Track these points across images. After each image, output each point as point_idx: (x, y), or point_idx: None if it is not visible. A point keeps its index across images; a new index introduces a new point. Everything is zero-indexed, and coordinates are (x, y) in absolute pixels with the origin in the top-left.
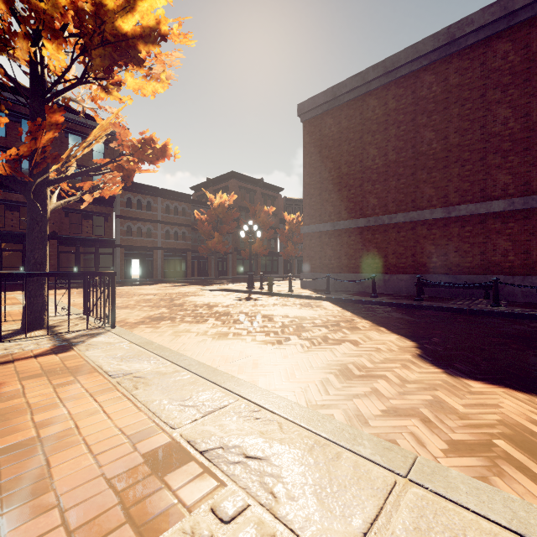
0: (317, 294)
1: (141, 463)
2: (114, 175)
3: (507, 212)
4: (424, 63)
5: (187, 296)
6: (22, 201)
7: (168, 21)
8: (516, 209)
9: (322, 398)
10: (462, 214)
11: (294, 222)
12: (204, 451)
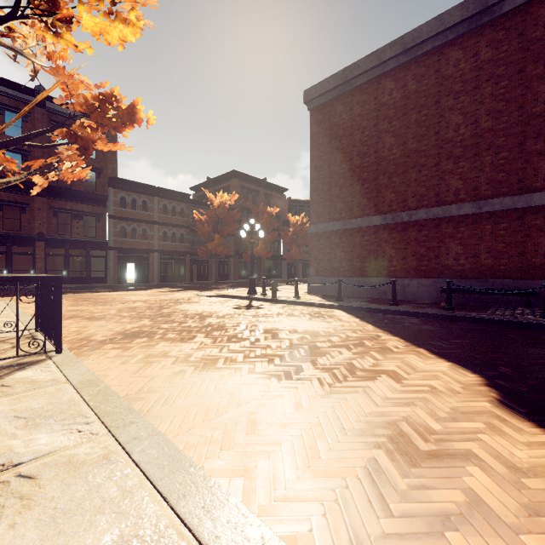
0: (327, 301)
1: None
2: (74, 152)
3: None
4: (451, 37)
5: (179, 303)
6: (5, 200)
7: None
8: None
9: (381, 530)
10: (496, 209)
11: (299, 224)
12: None
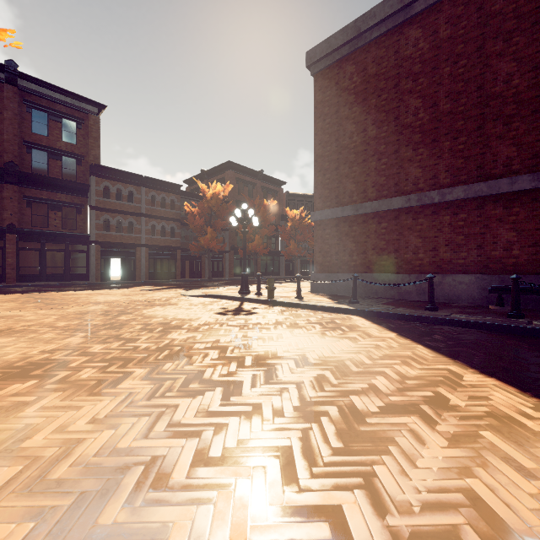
0: (339, 303)
1: None
2: None
3: None
4: None
5: (151, 306)
6: None
7: None
8: None
9: None
10: None
11: (298, 218)
12: None
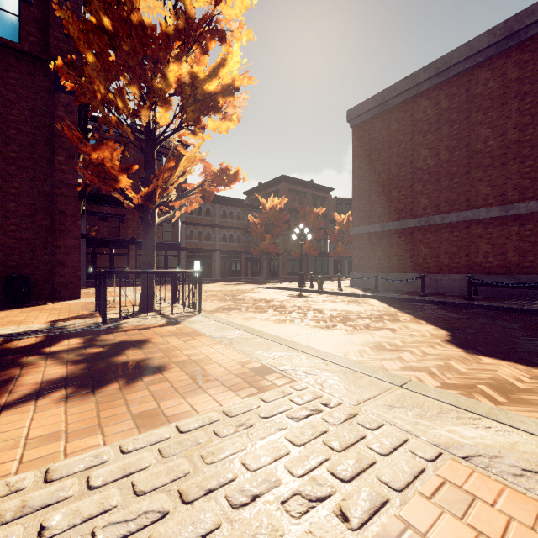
0: (365, 292)
1: (248, 373)
2: (196, 195)
3: None
4: (479, 60)
5: (246, 293)
6: (110, 213)
7: (240, 78)
8: None
9: (358, 359)
10: (522, 212)
11: (345, 222)
12: (282, 370)
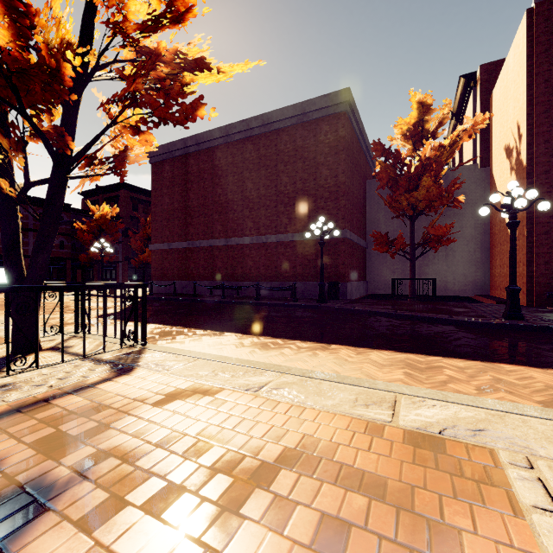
0: None
1: None
2: None
3: (251, 244)
4: (216, 144)
5: None
6: None
7: None
8: (254, 243)
9: None
10: (233, 243)
11: None
12: None
